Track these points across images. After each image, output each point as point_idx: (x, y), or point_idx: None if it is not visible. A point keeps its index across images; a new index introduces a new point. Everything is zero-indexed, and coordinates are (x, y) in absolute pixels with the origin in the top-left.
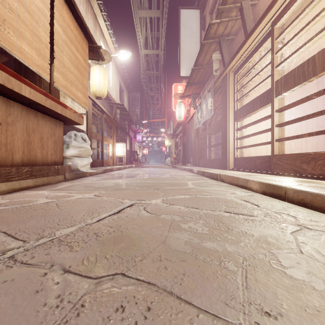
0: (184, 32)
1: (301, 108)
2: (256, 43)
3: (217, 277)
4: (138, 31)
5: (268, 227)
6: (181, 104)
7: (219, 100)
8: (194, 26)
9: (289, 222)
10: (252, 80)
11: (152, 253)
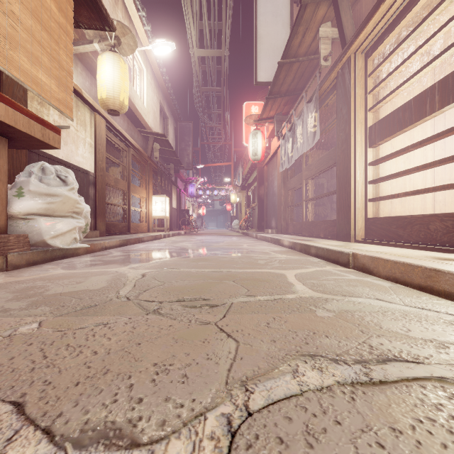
0: (263, 8)
1: None
2: None
3: None
4: (188, 14)
5: None
6: (257, 132)
7: (323, 121)
8: None
9: None
10: (416, 54)
11: None
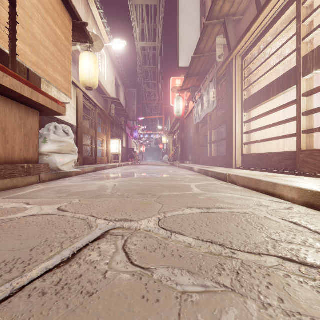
0: (183, 19)
1: (318, 99)
2: (272, 16)
3: None
4: (134, 20)
5: None
6: (179, 98)
7: (221, 92)
8: (193, 12)
9: None
10: (266, 62)
11: None
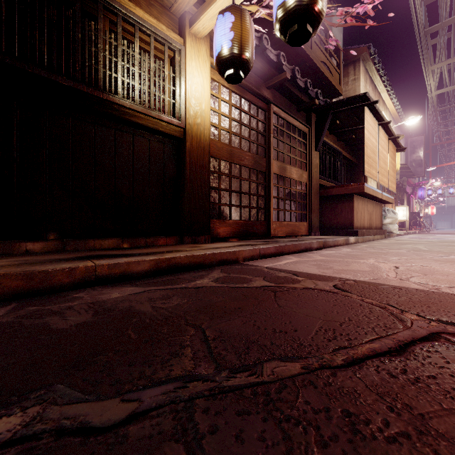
0: None
1: None
2: None
3: None
4: (429, 80)
5: None
6: None
7: None
8: None
9: None
10: None
11: None
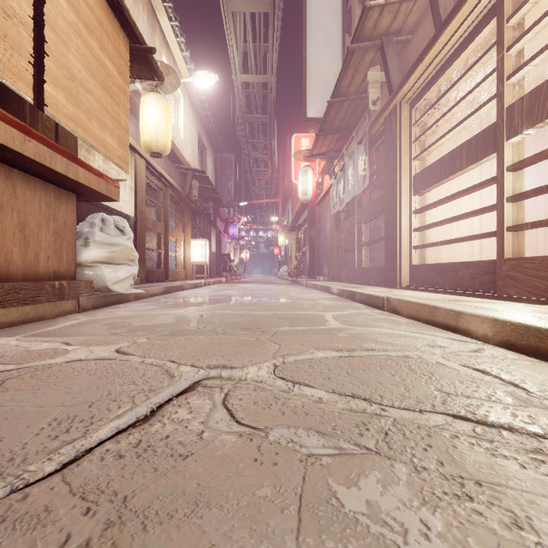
0: (313, 38)
1: (537, 172)
2: (459, 38)
3: None
4: (231, 39)
5: None
6: (307, 170)
7: (377, 161)
8: (331, 26)
9: None
10: (450, 113)
11: None
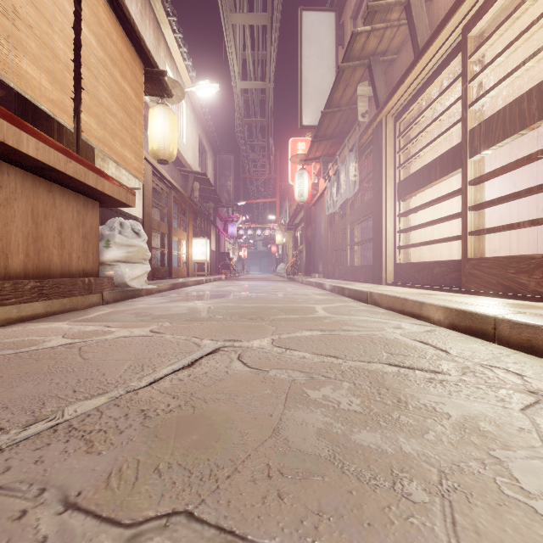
0: (308, 51)
1: (510, 179)
2: (434, 66)
3: (390, 522)
4: (231, 49)
5: (475, 398)
6: (303, 173)
7: (367, 166)
8: (325, 39)
9: (512, 386)
10: (427, 130)
11: (252, 457)
